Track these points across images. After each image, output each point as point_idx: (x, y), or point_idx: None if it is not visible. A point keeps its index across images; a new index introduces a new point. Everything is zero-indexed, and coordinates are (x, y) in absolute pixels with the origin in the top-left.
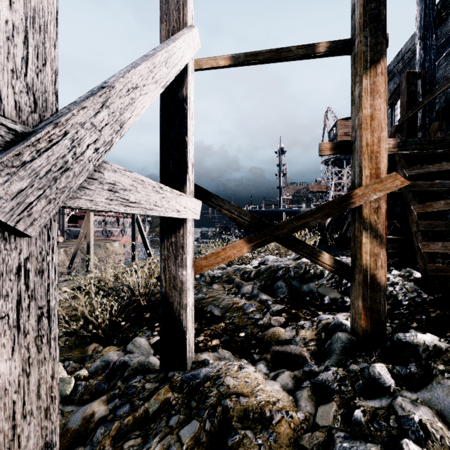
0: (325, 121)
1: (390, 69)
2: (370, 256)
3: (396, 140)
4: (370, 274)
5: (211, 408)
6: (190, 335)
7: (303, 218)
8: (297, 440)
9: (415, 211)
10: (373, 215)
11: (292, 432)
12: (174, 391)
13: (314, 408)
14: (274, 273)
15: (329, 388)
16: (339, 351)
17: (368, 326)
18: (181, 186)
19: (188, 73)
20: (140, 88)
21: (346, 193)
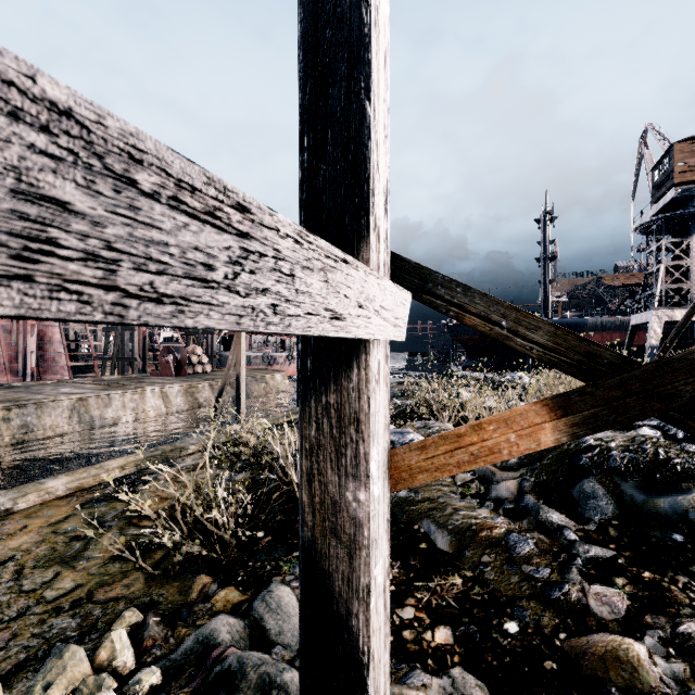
0: (642, 151)
1: None
2: None
3: None
4: None
5: None
6: (378, 670)
7: None
8: None
9: None
10: None
11: None
12: None
13: None
14: (571, 460)
15: None
16: None
17: None
18: (354, 247)
19: None
20: None
21: None
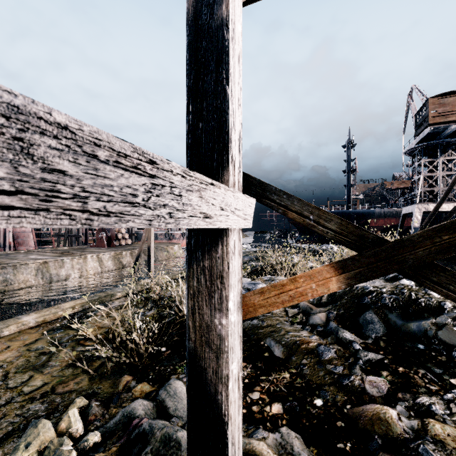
0: (409, 103)
1: None
2: None
3: None
4: None
5: None
6: (234, 426)
7: None
8: None
9: None
10: None
11: None
12: None
13: None
14: (359, 299)
15: None
16: None
17: None
18: (219, 173)
19: None
20: None
21: None
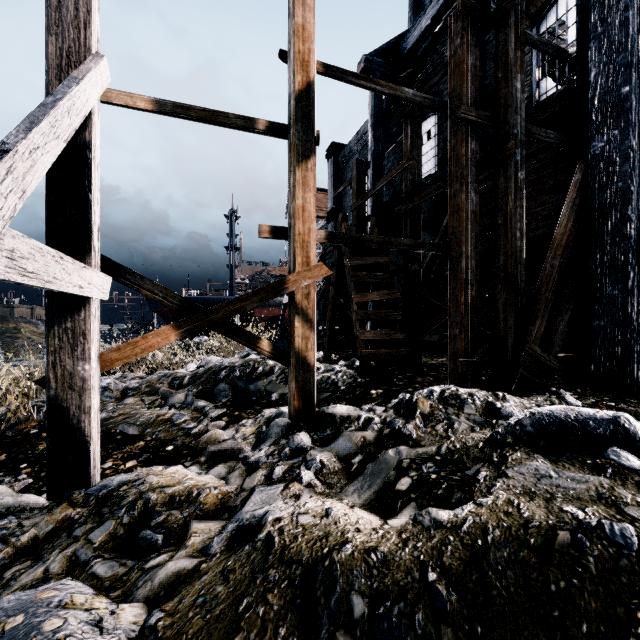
0: None
1: (351, 146)
2: (302, 339)
3: (327, 232)
4: (302, 356)
5: (130, 505)
6: (95, 446)
7: (239, 302)
8: (224, 505)
9: (355, 300)
10: (305, 301)
11: (220, 500)
12: (76, 507)
13: (243, 479)
14: (216, 375)
15: (259, 462)
16: (274, 434)
17: (301, 406)
18: (83, 256)
19: (92, 113)
20: (42, 147)
21: (281, 279)
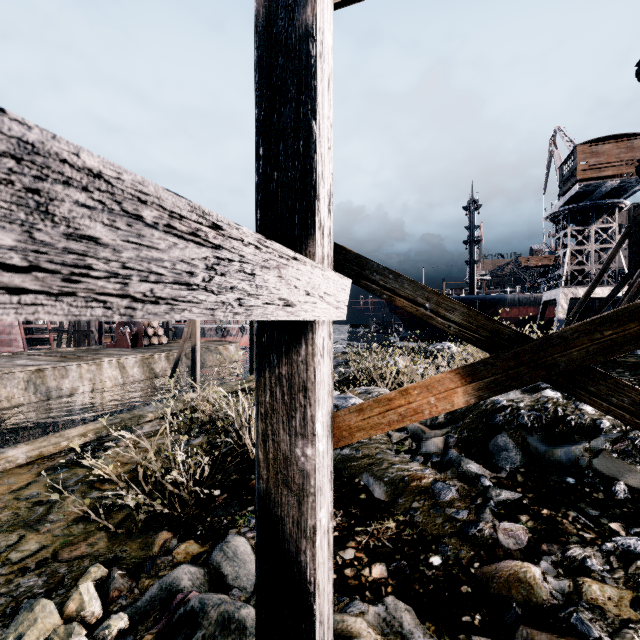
0: (552, 150)
1: None
2: None
3: None
4: None
5: None
6: (323, 597)
7: (636, 318)
8: None
9: None
10: None
11: None
12: None
13: None
14: (488, 418)
15: None
16: None
17: None
18: (302, 243)
19: None
20: None
21: None
